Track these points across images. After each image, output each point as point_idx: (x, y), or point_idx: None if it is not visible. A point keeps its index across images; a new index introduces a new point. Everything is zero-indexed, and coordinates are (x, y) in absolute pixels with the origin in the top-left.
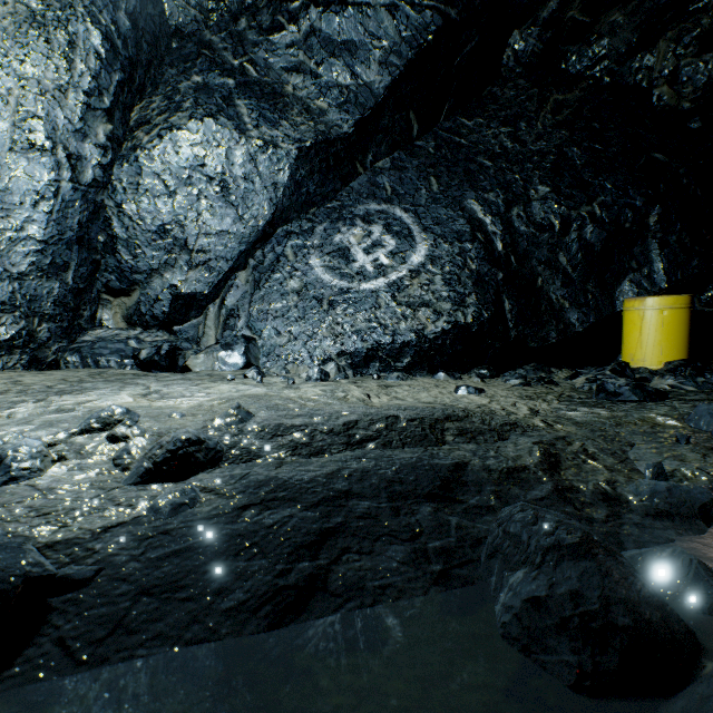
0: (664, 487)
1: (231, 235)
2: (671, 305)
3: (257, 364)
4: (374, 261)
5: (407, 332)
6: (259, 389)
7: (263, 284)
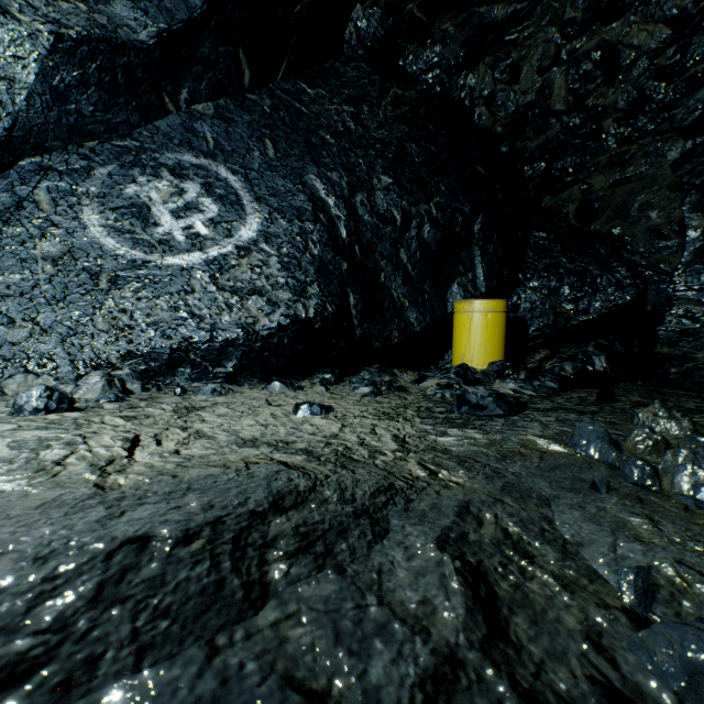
0: (703, 652)
1: None
2: (493, 309)
3: None
4: (187, 228)
5: (232, 326)
6: None
7: None
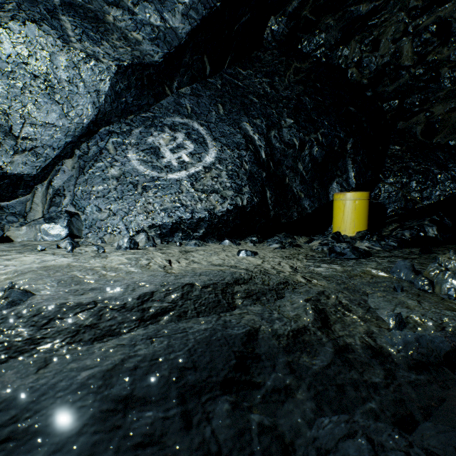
0: (413, 337)
1: (57, 128)
2: (359, 198)
3: (80, 235)
4: (178, 158)
5: (202, 211)
6: (65, 259)
7: (87, 170)
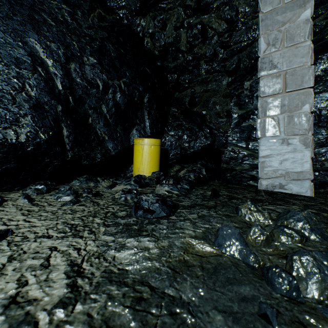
0: None
1: None
2: (154, 144)
3: None
4: None
5: None
6: None
7: None
